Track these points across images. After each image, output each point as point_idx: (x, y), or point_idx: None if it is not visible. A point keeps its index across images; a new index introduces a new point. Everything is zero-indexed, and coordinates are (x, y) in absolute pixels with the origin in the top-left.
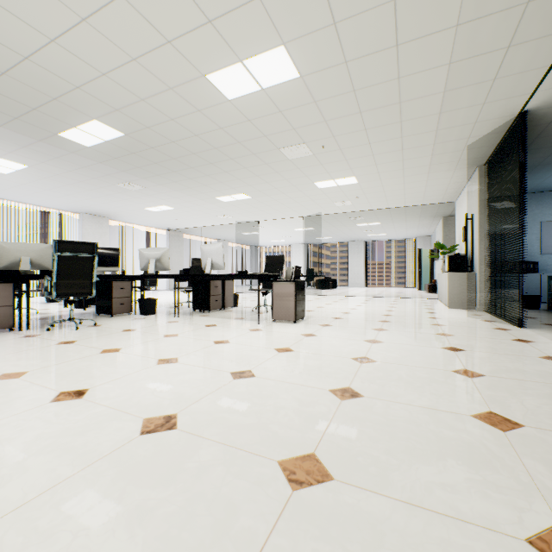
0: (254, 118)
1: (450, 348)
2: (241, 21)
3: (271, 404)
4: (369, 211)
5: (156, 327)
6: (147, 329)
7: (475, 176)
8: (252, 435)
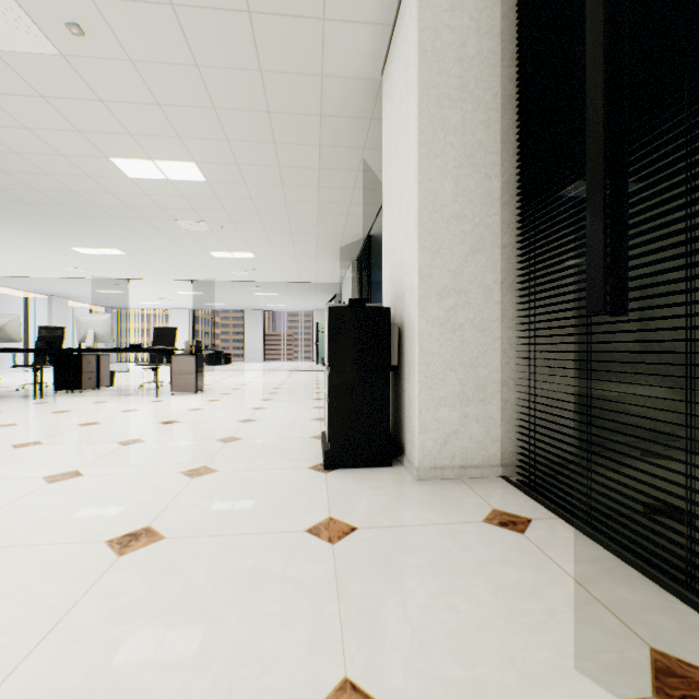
0: (154, 194)
1: (317, 399)
2: (160, 142)
3: (201, 429)
4: (267, 283)
5: (27, 408)
6: (18, 410)
7: (351, 268)
8: (197, 437)
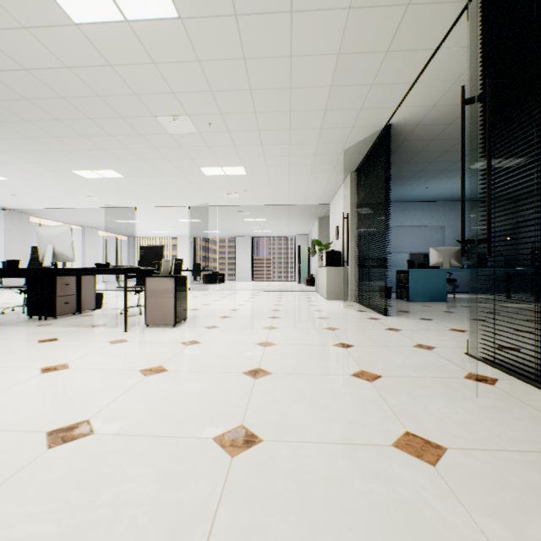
0: (118, 64)
1: (341, 345)
2: None
3: (107, 500)
4: (257, 207)
5: None
6: None
7: (347, 181)
8: None
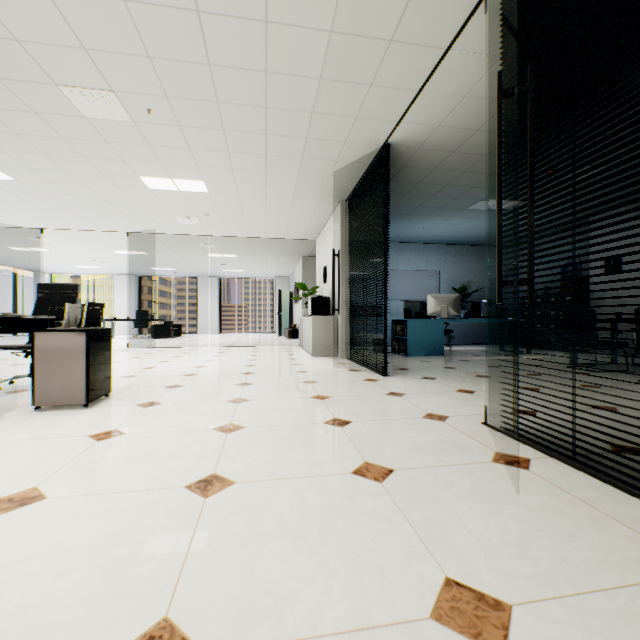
0: None
1: (335, 422)
2: None
3: None
4: (224, 238)
5: None
6: None
7: (338, 212)
8: None
